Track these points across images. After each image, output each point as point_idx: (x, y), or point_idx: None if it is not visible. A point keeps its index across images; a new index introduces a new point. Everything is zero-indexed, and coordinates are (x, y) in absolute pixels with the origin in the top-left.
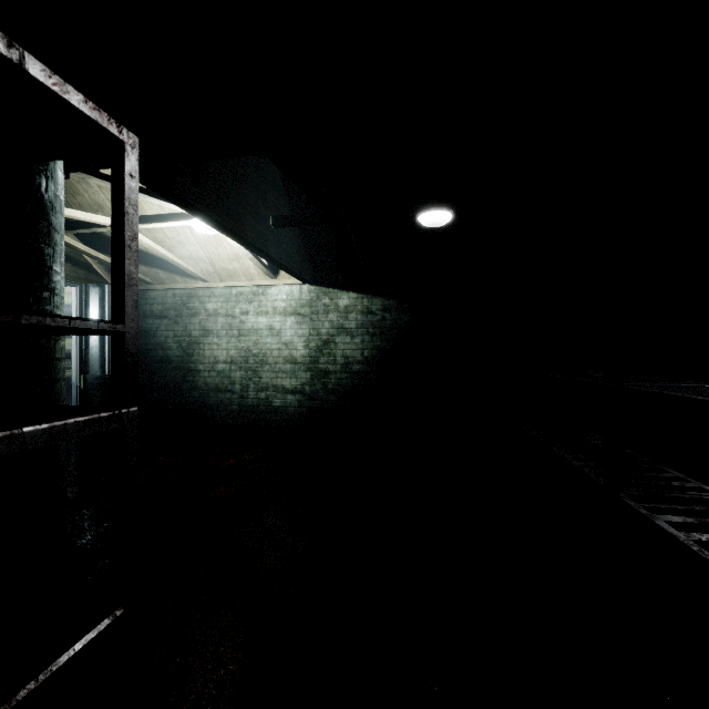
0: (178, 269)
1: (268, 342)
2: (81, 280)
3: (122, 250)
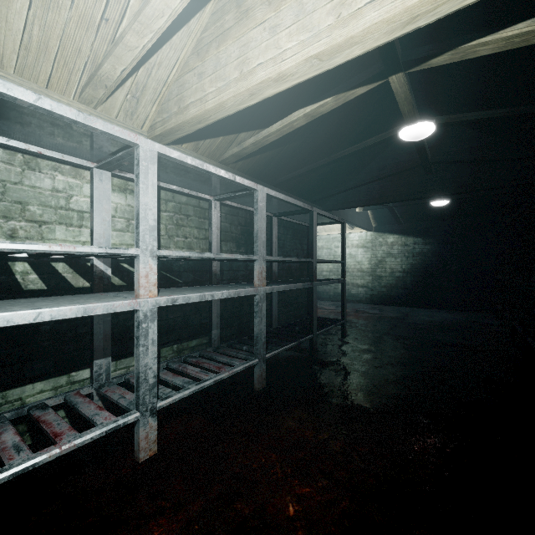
0: None
1: (349, 261)
2: None
3: (344, 246)
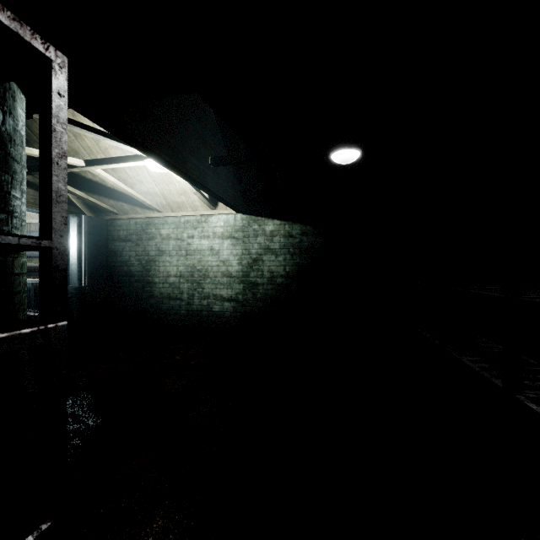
0: (139, 202)
1: (209, 260)
2: None
3: (49, 167)
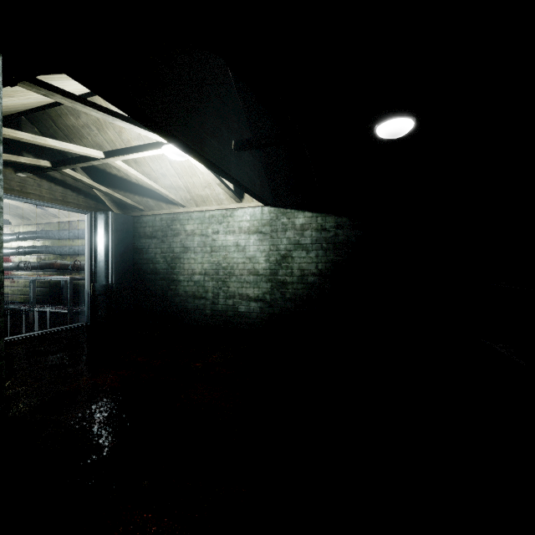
0: (163, 197)
1: (235, 257)
2: (91, 209)
3: None
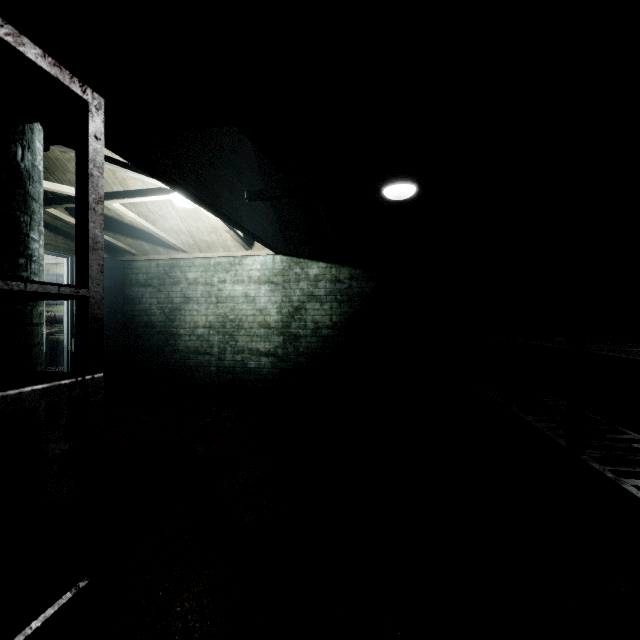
0: (161, 241)
1: (244, 309)
2: (72, 252)
3: (86, 213)
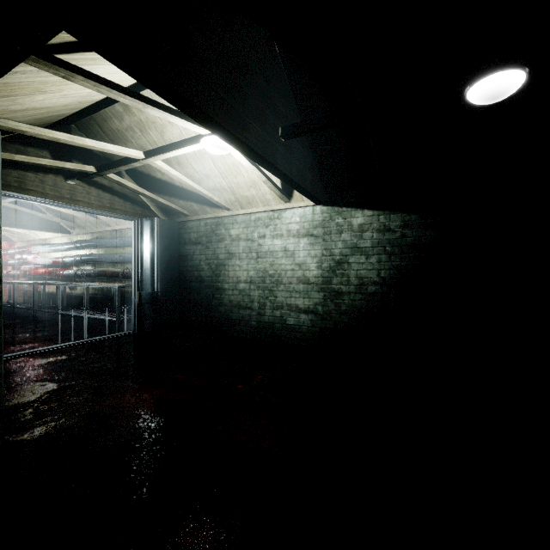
0: (207, 201)
1: (283, 263)
2: (138, 216)
3: None
